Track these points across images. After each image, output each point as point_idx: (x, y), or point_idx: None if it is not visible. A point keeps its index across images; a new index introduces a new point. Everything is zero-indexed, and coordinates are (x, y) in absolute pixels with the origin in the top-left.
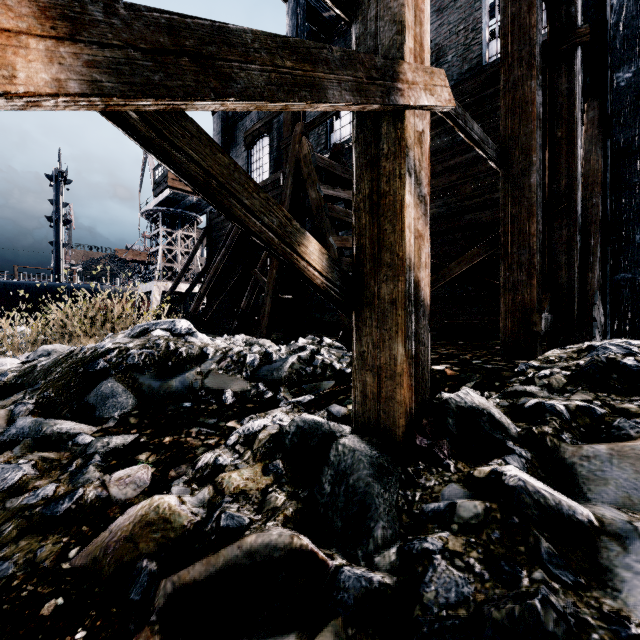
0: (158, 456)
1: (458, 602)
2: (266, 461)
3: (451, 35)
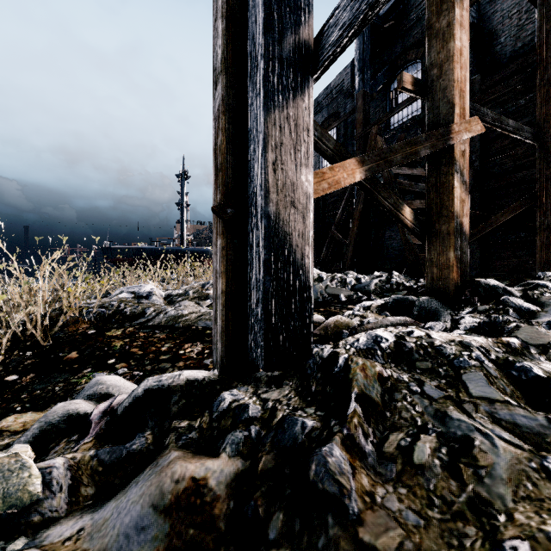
0: (321, 313)
1: (472, 322)
2: (379, 313)
3: (504, 20)
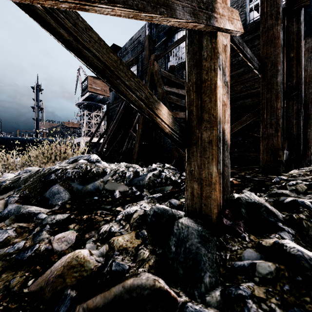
0: (80, 226)
1: None
2: (137, 230)
3: None
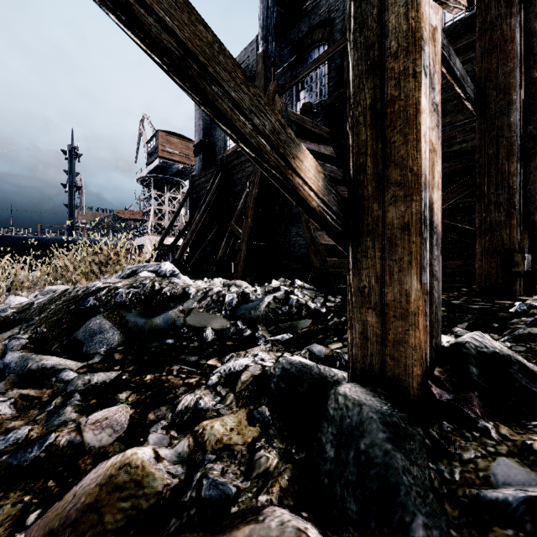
0: (138, 395)
1: None
2: (250, 407)
3: None
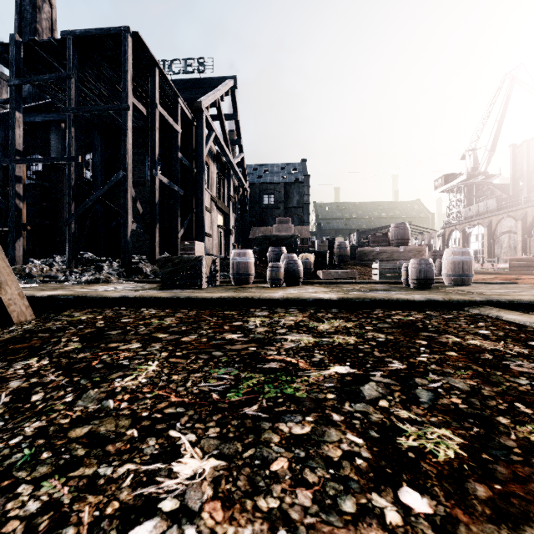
0: None
1: None
2: None
3: None
